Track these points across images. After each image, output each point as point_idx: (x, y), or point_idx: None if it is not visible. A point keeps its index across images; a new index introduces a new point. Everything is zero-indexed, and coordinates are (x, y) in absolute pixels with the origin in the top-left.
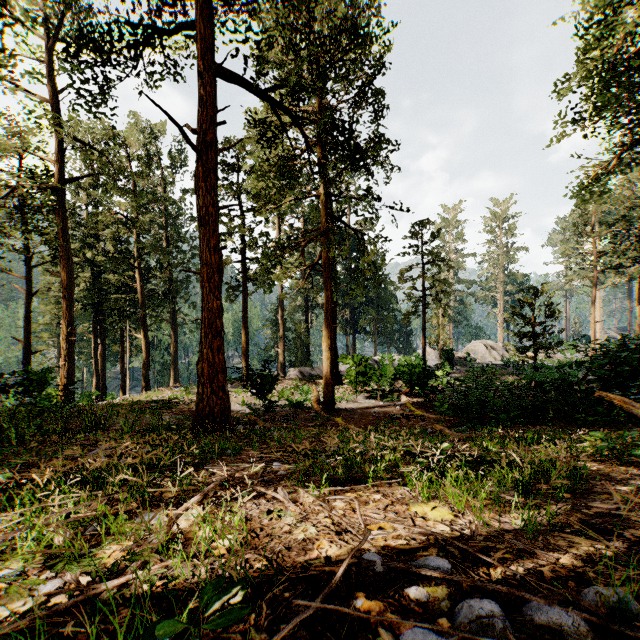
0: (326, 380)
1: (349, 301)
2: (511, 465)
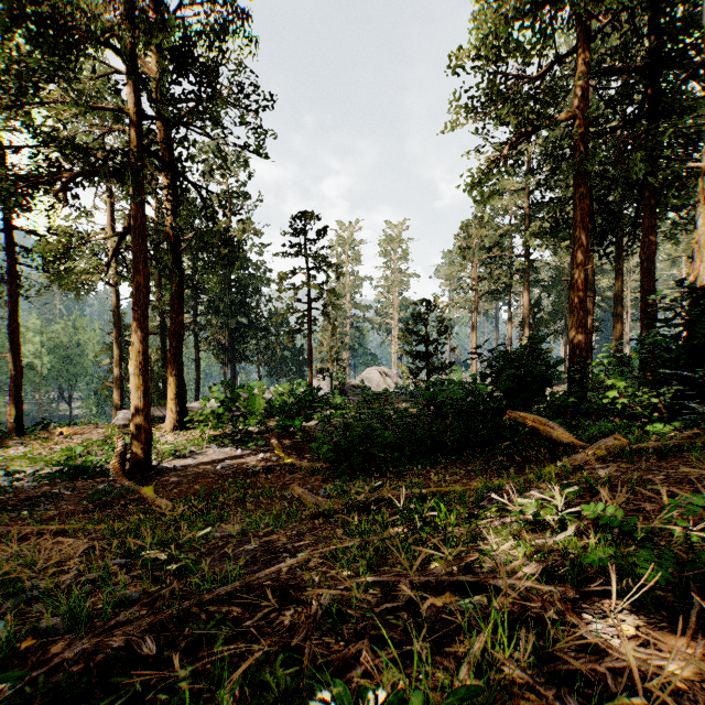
0: (135, 424)
1: (227, 322)
2: None
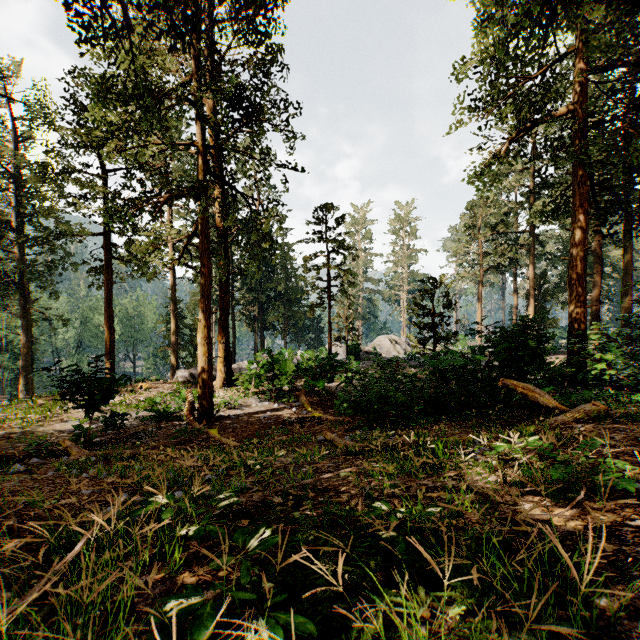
0: (202, 381)
1: (257, 296)
2: (418, 560)
